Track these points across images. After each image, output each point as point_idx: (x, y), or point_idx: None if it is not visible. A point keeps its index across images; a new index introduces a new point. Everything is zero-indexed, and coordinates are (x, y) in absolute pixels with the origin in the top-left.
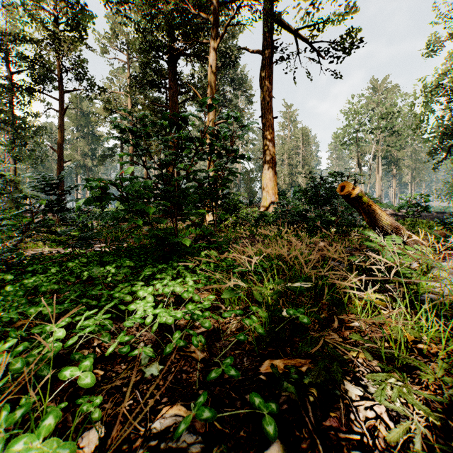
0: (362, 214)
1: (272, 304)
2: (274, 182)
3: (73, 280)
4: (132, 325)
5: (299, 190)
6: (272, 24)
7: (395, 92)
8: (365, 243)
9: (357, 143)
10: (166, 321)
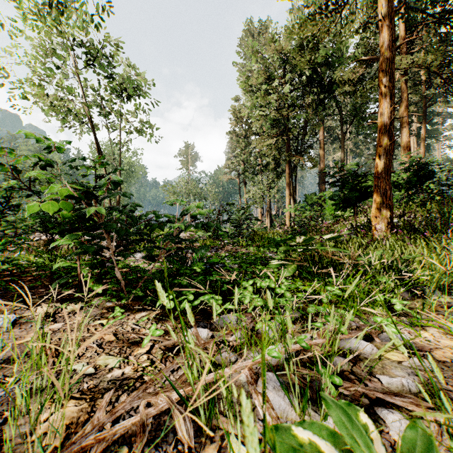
0: None
1: None
2: None
3: None
4: None
5: None
6: None
7: None
8: None
9: None
10: None
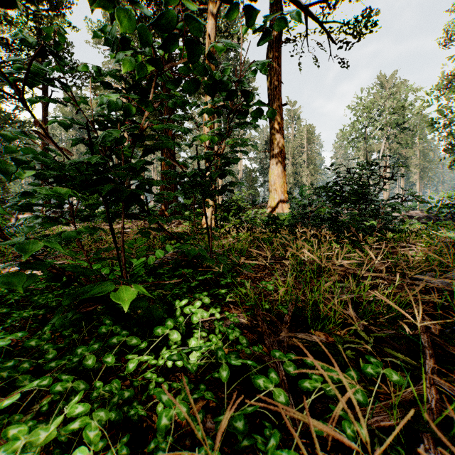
0: None
1: None
2: (284, 178)
3: None
4: None
5: (321, 186)
6: None
7: (403, 88)
8: None
9: (366, 140)
10: None
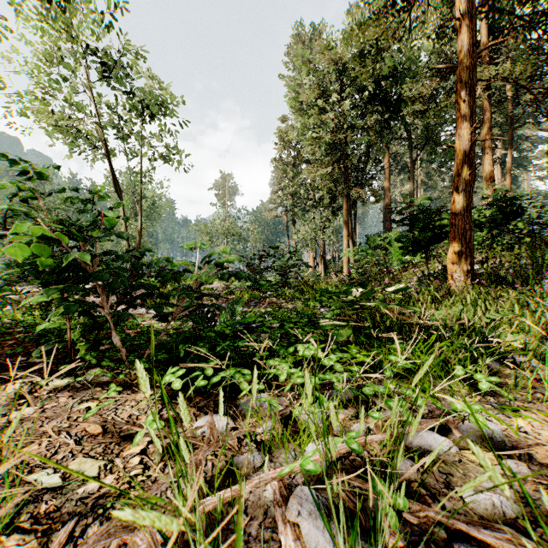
0: None
1: None
2: None
3: None
4: None
5: None
6: None
7: None
8: None
9: None
10: None
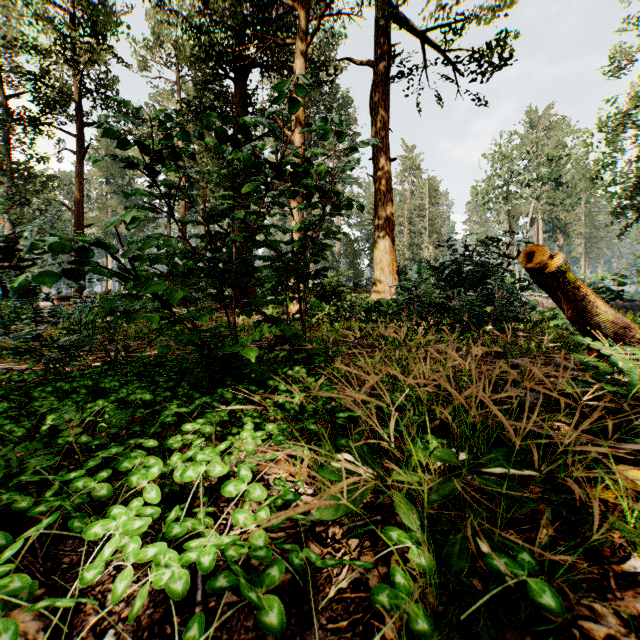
0: (559, 303)
1: (434, 518)
2: (392, 255)
3: (20, 434)
4: (72, 604)
5: (433, 266)
6: (389, 20)
7: (562, 128)
8: (574, 356)
9: (509, 200)
10: (168, 587)
